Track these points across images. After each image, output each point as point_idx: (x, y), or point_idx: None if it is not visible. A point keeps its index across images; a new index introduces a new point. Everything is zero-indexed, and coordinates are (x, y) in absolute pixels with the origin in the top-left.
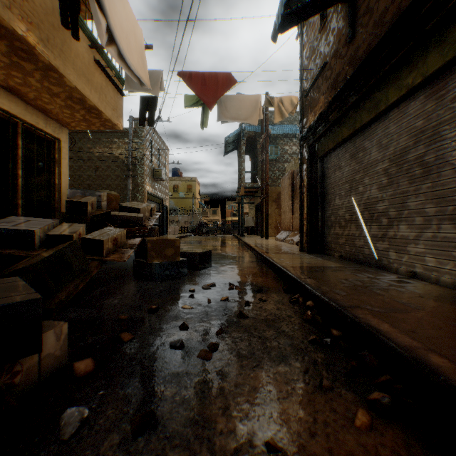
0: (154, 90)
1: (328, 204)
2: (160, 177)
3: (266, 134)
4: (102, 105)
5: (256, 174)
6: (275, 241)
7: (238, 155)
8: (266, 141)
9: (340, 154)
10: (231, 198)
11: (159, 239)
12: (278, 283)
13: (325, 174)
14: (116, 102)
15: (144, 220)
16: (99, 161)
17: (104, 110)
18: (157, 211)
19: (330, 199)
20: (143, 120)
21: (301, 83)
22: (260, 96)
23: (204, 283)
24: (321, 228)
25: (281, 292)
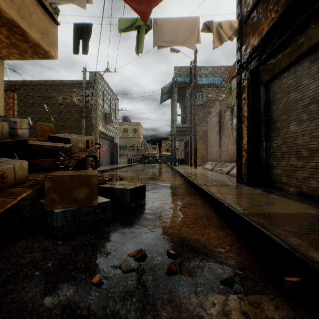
0: (80, 1)
1: (275, 132)
2: (110, 119)
3: (195, 82)
4: (24, 22)
5: (185, 117)
6: (204, 171)
7: (171, 103)
8: (195, 87)
9: (298, 72)
10: (166, 137)
11: (64, 174)
12: (246, 246)
13: (270, 101)
14: (48, 28)
15: (77, 151)
16: (62, 106)
17: (28, 30)
18: (96, 143)
19: (279, 126)
20: (77, 48)
21: (238, 11)
22: (198, 18)
23: (127, 247)
24: (265, 159)
25: (273, 288)
